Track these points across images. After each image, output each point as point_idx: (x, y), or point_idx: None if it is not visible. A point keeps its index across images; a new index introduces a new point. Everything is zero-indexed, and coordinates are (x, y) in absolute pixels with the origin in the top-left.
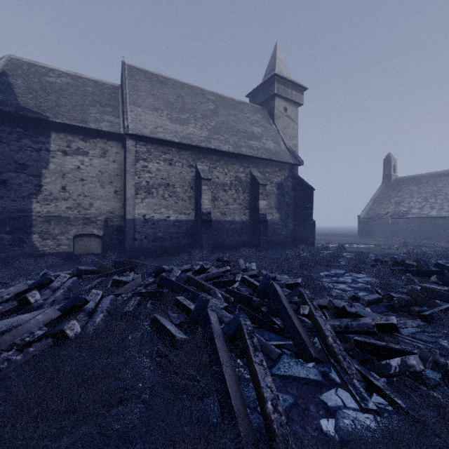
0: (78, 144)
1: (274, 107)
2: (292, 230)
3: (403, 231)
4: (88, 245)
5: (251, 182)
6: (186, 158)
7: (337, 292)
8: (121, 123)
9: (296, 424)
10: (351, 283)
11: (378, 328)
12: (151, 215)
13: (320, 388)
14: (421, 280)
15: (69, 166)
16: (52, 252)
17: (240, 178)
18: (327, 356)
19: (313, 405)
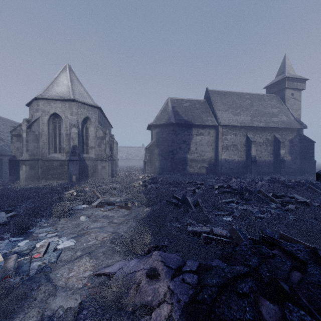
0: (200, 131)
1: (285, 95)
2: (299, 165)
3: None
4: (202, 171)
5: (274, 140)
6: (242, 132)
7: None
8: (214, 120)
9: None
10: None
11: None
12: (227, 158)
13: None
14: None
15: (198, 140)
16: (192, 173)
17: (268, 139)
18: None
19: None
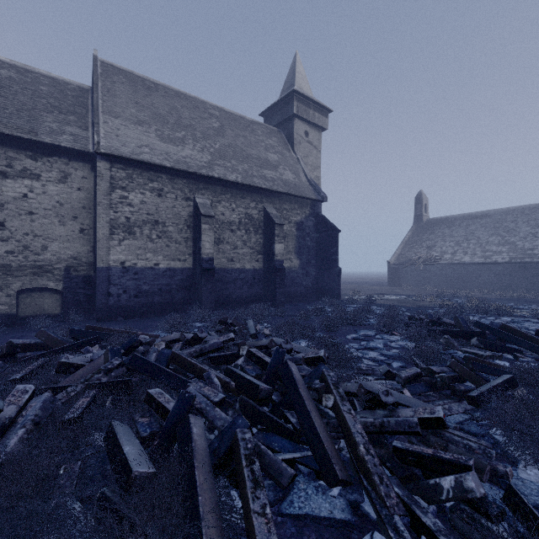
0: (25, 163)
1: (293, 130)
2: (315, 279)
3: (435, 278)
4: (40, 304)
5: (265, 220)
6: (182, 188)
7: (367, 364)
8: (90, 138)
9: None
10: (384, 349)
11: (421, 424)
12: (132, 262)
13: (349, 532)
14: (461, 343)
15: (10, 194)
16: None
17: (251, 216)
18: (358, 474)
19: None
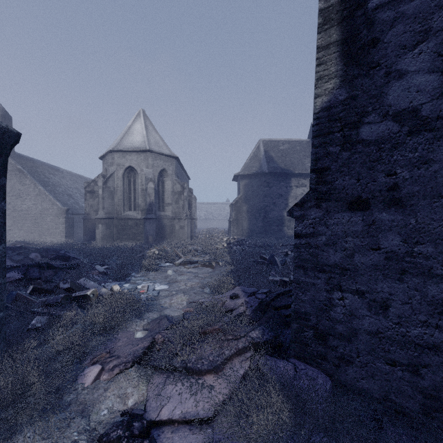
0: (302, 181)
1: None
2: None
3: None
4: None
5: None
6: None
7: None
8: None
9: None
10: None
11: None
12: None
13: None
14: None
15: (298, 193)
16: (291, 236)
17: None
18: None
19: None
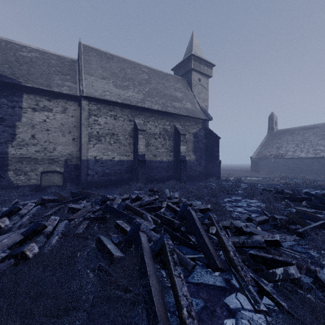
0: (45, 103)
1: (191, 78)
2: (204, 167)
3: (281, 167)
4: (52, 179)
5: (175, 132)
6: (127, 114)
7: (236, 214)
8: (78, 88)
9: (206, 324)
10: (246, 207)
11: (266, 243)
12: (100, 157)
13: (224, 292)
14: (295, 204)
15: (37, 120)
16: (24, 184)
17: (166, 129)
18: (229, 266)
19: (219, 307)
